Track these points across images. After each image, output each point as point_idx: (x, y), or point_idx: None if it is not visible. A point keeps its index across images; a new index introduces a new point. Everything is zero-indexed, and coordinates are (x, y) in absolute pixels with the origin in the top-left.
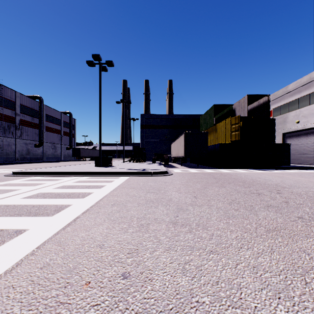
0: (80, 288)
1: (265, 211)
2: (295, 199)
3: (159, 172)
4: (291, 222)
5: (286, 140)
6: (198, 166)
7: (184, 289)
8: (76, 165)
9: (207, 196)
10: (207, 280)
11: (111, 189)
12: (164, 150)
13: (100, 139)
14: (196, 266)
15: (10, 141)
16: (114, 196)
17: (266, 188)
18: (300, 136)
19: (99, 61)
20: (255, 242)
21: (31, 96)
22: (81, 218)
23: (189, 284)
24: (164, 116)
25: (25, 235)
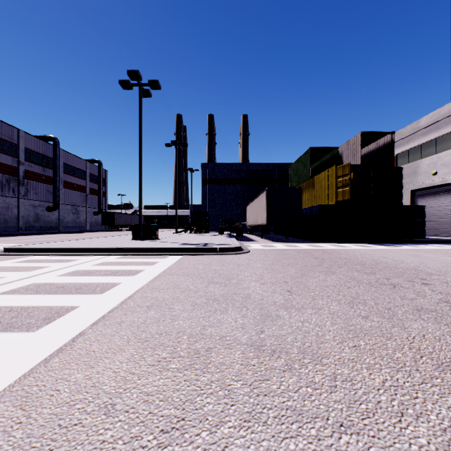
0: None
1: (417, 320)
2: None
3: (229, 249)
4: None
5: (417, 200)
6: (287, 239)
7: None
8: (104, 238)
9: (309, 291)
10: None
11: (150, 277)
12: (235, 216)
13: (140, 198)
14: None
15: (10, 202)
16: (154, 291)
17: (402, 275)
18: (439, 194)
19: (138, 81)
20: (427, 398)
21: (41, 136)
22: (87, 336)
23: None
24: (236, 166)
25: None
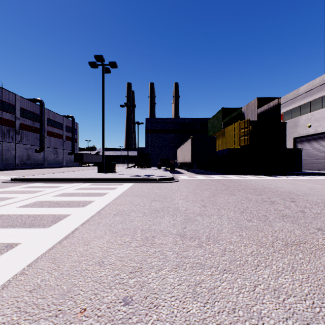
0: (74, 317)
1: (281, 221)
2: (311, 208)
3: (165, 179)
4: (311, 234)
5: (297, 144)
6: (205, 172)
7: (196, 319)
8: (78, 171)
9: (216, 205)
10: (222, 307)
11: (113, 197)
12: (169, 156)
13: (103, 143)
14: (208, 288)
15: (10, 146)
16: (117, 205)
17: (279, 196)
18: (312, 140)
19: (102, 62)
20: (274, 259)
21: (31, 99)
22: (80, 230)
23: (201, 312)
24: (170, 120)
25: (17, 250)
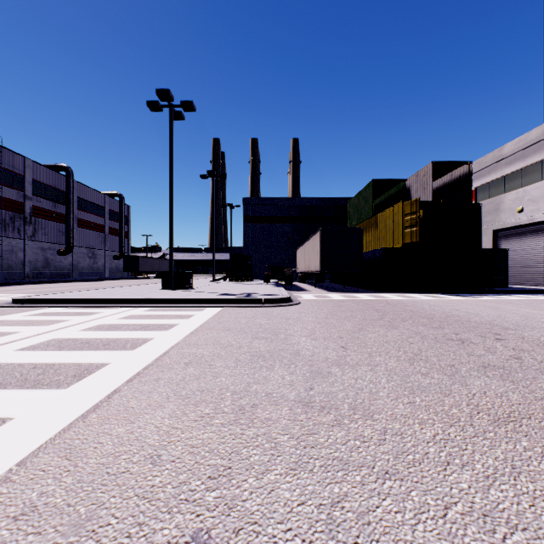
0: None
1: (481, 377)
2: (532, 352)
3: (276, 300)
4: (538, 401)
5: (500, 242)
6: (345, 288)
7: None
8: (129, 287)
9: (366, 347)
10: None
11: (186, 332)
12: (284, 261)
13: (172, 240)
14: (357, 512)
15: (15, 244)
16: (191, 347)
17: (474, 330)
18: (526, 235)
19: (169, 102)
20: (476, 450)
21: (51, 166)
22: (123, 393)
23: None
24: (285, 201)
25: (2, 433)
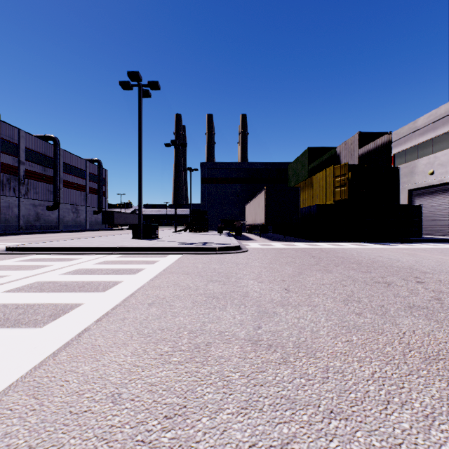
0: None
1: (409, 316)
2: None
3: (228, 248)
4: None
5: (414, 199)
6: (285, 238)
7: None
8: (105, 237)
9: (305, 289)
10: None
11: (151, 276)
12: (234, 215)
13: (140, 197)
14: None
15: (11, 201)
16: (155, 289)
17: (397, 274)
18: (436, 193)
19: (138, 82)
20: (412, 388)
21: (41, 136)
22: (92, 331)
23: None
24: (235, 165)
25: None
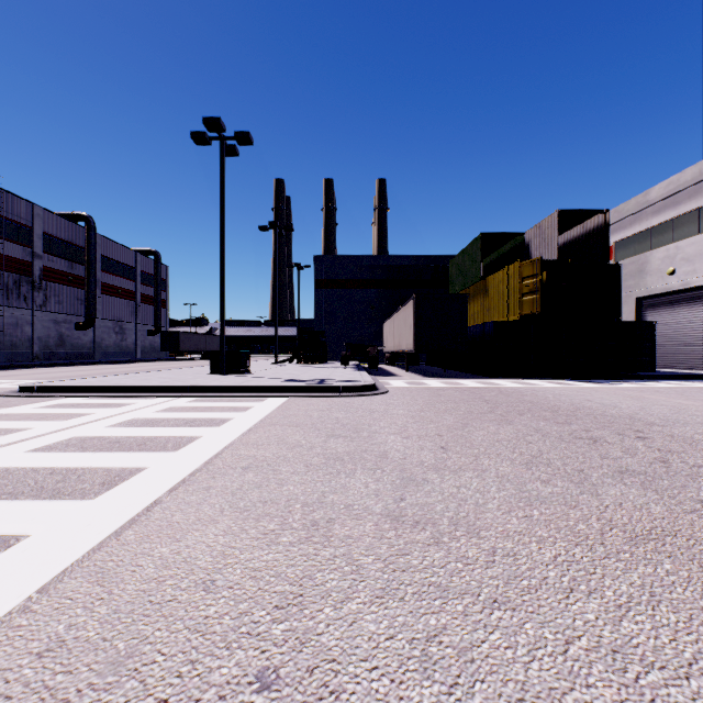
0: None
1: (617, 484)
2: (682, 453)
3: (357, 388)
4: (687, 514)
5: (646, 313)
6: (445, 373)
7: None
8: (167, 371)
9: (471, 447)
10: (491, 697)
11: (243, 428)
12: (367, 337)
13: (223, 310)
14: (458, 647)
15: (20, 316)
16: (250, 447)
17: (609, 426)
18: (678, 304)
19: (219, 133)
20: (607, 574)
21: (67, 214)
22: (165, 504)
23: None
24: (368, 260)
25: (17, 553)
